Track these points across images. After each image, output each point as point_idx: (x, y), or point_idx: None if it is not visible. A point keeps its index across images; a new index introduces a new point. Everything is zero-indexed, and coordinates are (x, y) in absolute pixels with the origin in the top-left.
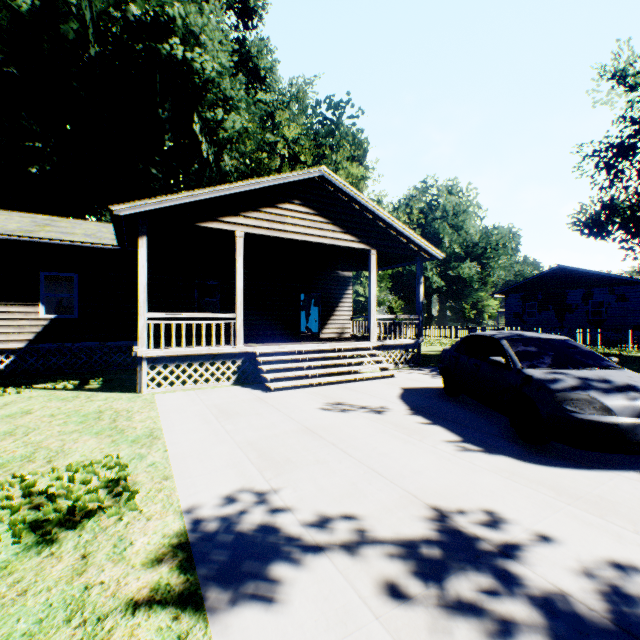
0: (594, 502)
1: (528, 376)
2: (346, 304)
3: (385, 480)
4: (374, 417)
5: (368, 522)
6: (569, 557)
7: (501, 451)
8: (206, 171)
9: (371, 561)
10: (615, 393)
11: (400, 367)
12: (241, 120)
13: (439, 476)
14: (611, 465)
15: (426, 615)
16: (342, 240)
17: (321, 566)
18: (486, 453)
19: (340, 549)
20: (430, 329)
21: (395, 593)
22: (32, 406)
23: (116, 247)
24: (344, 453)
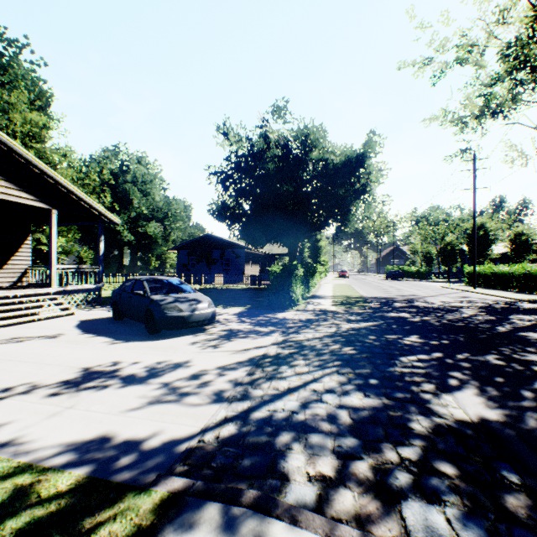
0: (166, 348)
1: (153, 299)
2: (24, 254)
3: (55, 366)
4: (51, 340)
5: (39, 382)
6: (143, 365)
7: (135, 340)
8: None
9: (40, 392)
10: (186, 302)
11: (83, 307)
12: None
13: (93, 356)
14: (184, 335)
15: (68, 395)
16: (19, 197)
17: (5, 402)
18: (126, 342)
19: (19, 394)
20: (119, 276)
21: (53, 396)
22: None
23: None
24: (21, 362)
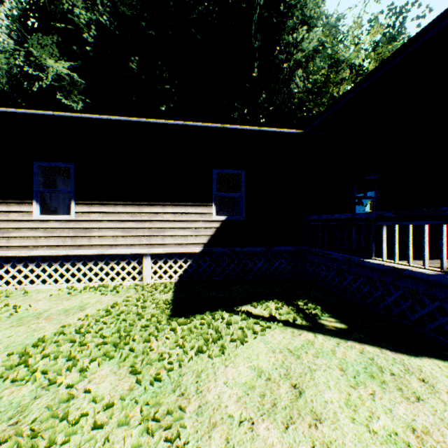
0: None
1: None
2: None
3: None
4: None
5: None
6: None
7: None
8: (278, 94)
9: None
10: None
11: None
12: (318, 36)
13: None
14: None
15: None
16: None
17: None
18: None
19: None
20: None
21: None
22: (371, 415)
23: (298, 131)
24: None
